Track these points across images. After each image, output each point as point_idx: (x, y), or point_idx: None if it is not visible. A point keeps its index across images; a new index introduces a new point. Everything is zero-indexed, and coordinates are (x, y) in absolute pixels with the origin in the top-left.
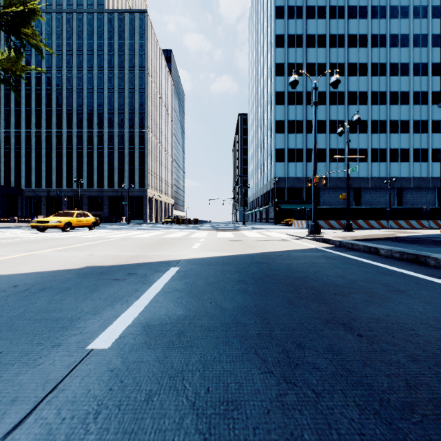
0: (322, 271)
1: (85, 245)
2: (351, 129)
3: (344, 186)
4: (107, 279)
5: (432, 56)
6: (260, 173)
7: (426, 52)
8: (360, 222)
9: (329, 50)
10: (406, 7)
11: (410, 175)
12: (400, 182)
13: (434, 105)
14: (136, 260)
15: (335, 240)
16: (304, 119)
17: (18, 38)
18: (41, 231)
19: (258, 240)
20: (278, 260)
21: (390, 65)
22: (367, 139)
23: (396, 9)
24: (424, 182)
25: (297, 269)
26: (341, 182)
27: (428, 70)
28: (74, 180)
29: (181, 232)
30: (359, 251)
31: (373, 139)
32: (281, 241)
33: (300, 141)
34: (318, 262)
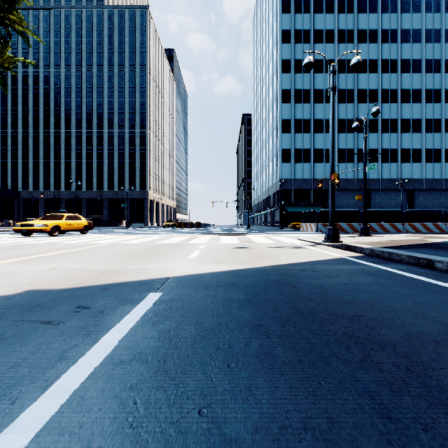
0: (382, 302)
1: (58, 254)
2: (360, 129)
3: (353, 188)
4: (32, 321)
5: (445, 52)
6: (265, 174)
7: (439, 48)
8: (374, 226)
9: (337, 46)
10: (418, 1)
11: (422, 176)
12: (411, 183)
13: (447, 103)
14: (105, 279)
15: (364, 248)
16: (311, 118)
17: (2, 23)
18: (26, 236)
19: (267, 246)
20: (303, 279)
21: (401, 62)
22: (377, 139)
23: (408, 3)
24: (437, 184)
25: (340, 297)
26: (350, 184)
27: (441, 67)
28: (70, 182)
29: (180, 237)
30: (401, 262)
31: (384, 139)
32: (296, 248)
33: (307, 141)
34: (362, 282)
